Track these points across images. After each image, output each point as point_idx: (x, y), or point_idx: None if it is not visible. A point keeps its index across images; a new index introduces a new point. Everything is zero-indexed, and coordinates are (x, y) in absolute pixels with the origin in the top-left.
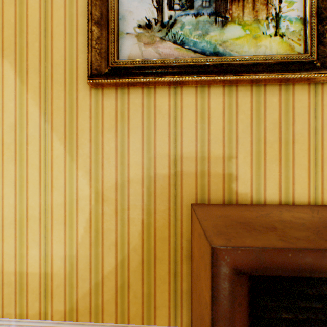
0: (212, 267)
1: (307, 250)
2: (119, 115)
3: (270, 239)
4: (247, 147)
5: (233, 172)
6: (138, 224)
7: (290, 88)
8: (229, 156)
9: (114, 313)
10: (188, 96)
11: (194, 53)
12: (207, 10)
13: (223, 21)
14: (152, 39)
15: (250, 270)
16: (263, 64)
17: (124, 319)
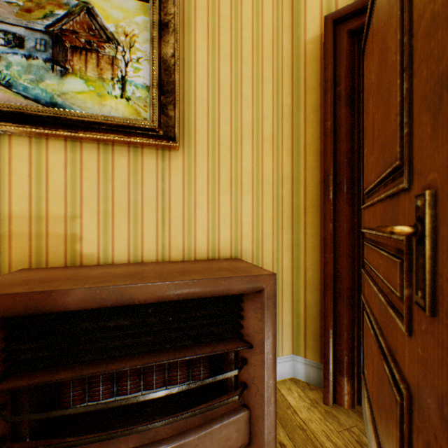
0: None
1: (36, 293)
2: None
3: (17, 289)
4: (94, 207)
5: (78, 233)
6: None
7: (140, 151)
8: (73, 215)
9: None
10: (20, 147)
11: (26, 99)
12: (43, 55)
13: (63, 71)
14: None
15: None
16: (107, 124)
17: None
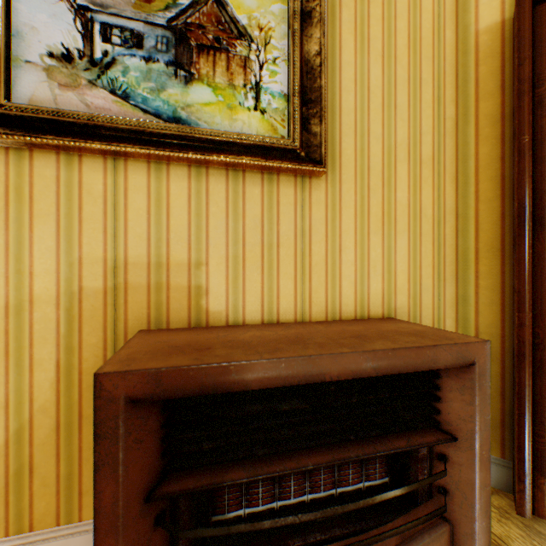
0: (96, 400)
1: (211, 365)
2: (13, 193)
3: (182, 360)
4: (221, 251)
5: (203, 284)
6: (50, 368)
7: (275, 179)
8: (197, 262)
9: (2, 521)
10: (136, 174)
11: (144, 113)
12: (164, 57)
13: (188, 76)
14: (75, 80)
15: (146, 396)
16: (239, 144)
17: (24, 526)
